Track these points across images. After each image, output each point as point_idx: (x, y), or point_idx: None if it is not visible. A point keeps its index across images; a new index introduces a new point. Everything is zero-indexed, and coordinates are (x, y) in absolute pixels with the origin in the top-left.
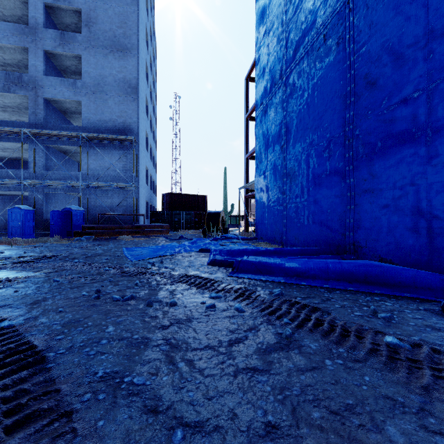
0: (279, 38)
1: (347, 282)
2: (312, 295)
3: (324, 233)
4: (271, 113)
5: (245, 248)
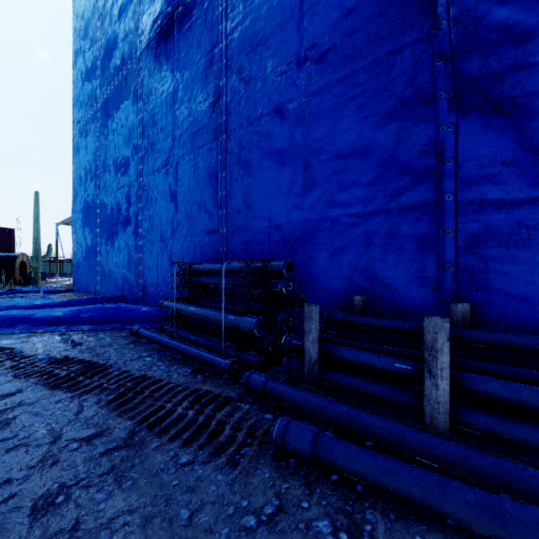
0: (94, 54)
1: (92, 324)
2: (35, 339)
3: (126, 281)
4: (87, 138)
5: (18, 302)
